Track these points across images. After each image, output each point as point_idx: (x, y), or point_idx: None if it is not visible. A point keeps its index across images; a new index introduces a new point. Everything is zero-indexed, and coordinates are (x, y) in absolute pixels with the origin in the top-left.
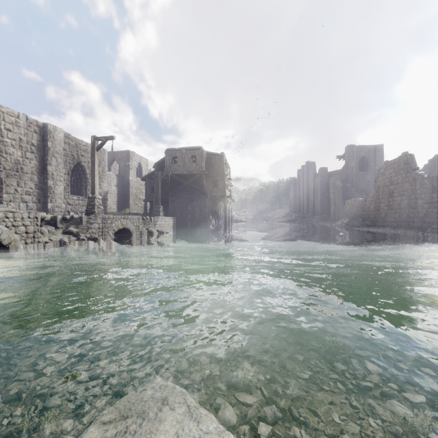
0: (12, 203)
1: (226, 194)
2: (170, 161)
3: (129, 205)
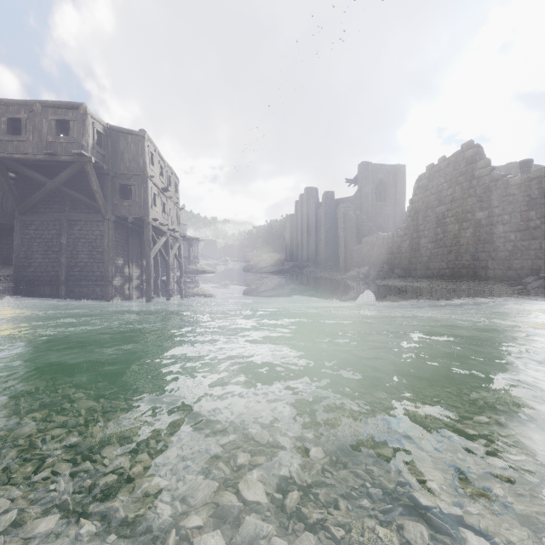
0: None
1: (155, 217)
2: (1, 127)
3: None
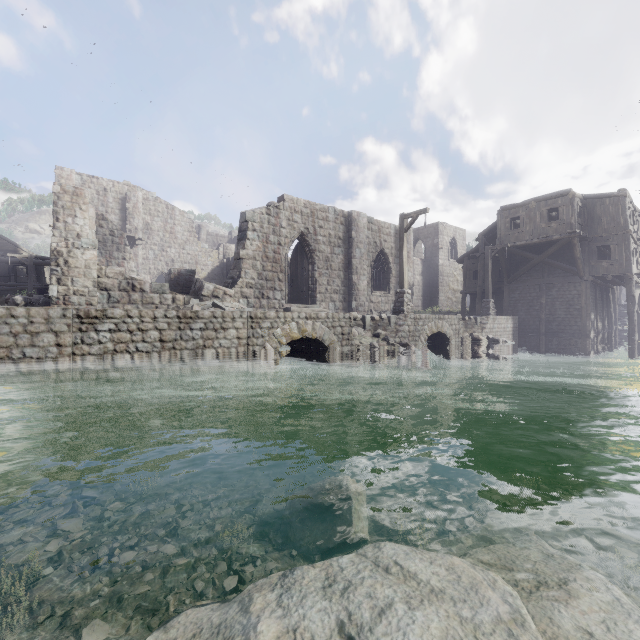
0: (323, 303)
1: (633, 270)
2: (505, 226)
3: (437, 300)
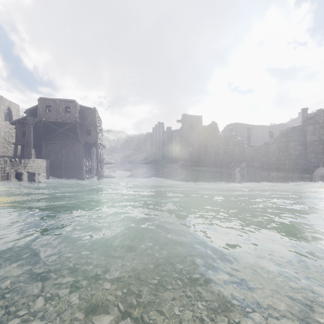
0: None
1: (98, 141)
2: (43, 108)
3: None
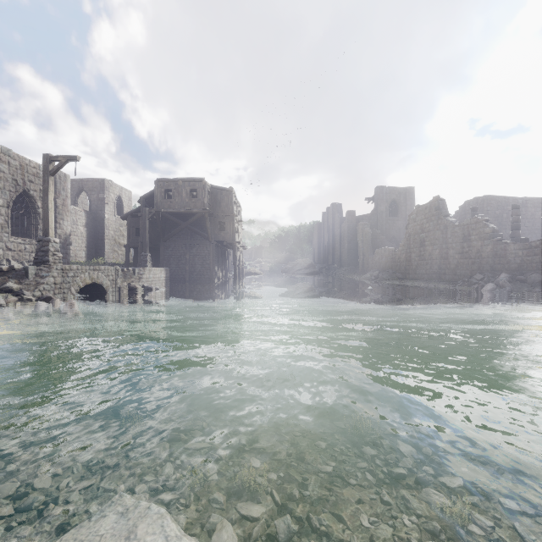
0: None
1: (236, 240)
2: (161, 194)
3: (103, 252)
